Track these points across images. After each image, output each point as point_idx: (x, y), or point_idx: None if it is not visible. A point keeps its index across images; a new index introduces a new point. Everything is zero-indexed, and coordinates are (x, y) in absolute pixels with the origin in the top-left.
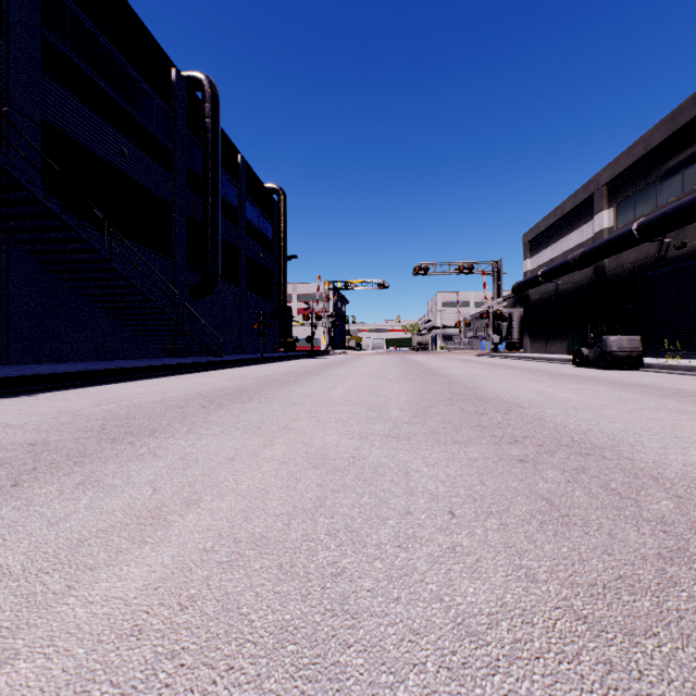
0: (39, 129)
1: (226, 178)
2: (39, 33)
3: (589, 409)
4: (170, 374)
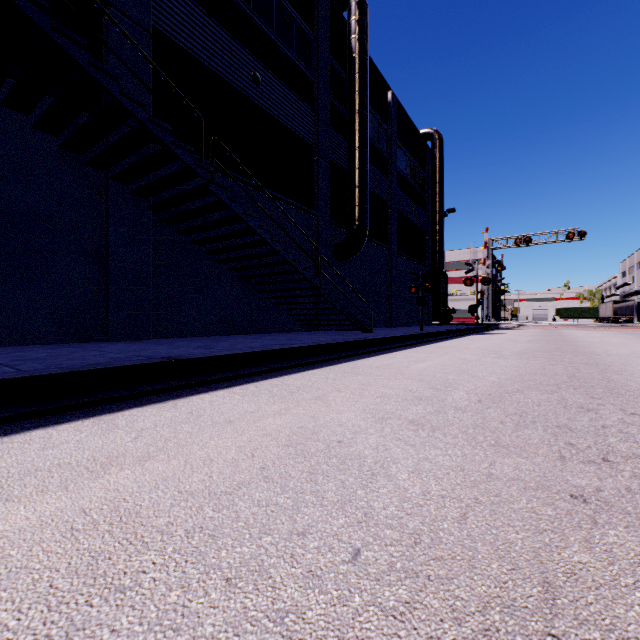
0: (148, 37)
1: (375, 120)
2: None
3: None
4: (279, 369)
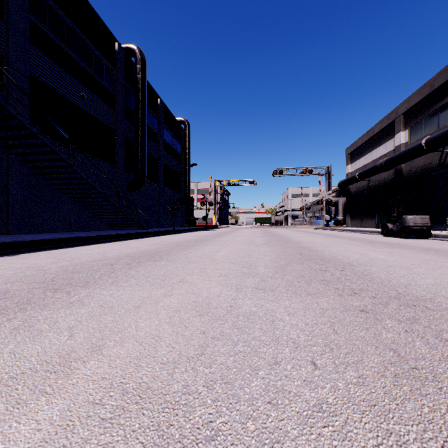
0: (28, 81)
1: (151, 114)
2: (28, 18)
3: (403, 267)
4: (111, 241)
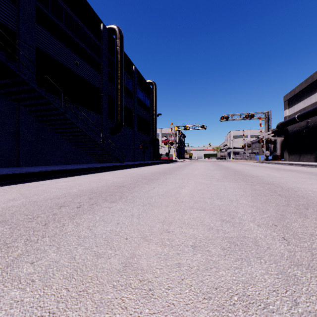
0: (34, 51)
1: (127, 77)
2: (34, 3)
3: None
4: (91, 172)
